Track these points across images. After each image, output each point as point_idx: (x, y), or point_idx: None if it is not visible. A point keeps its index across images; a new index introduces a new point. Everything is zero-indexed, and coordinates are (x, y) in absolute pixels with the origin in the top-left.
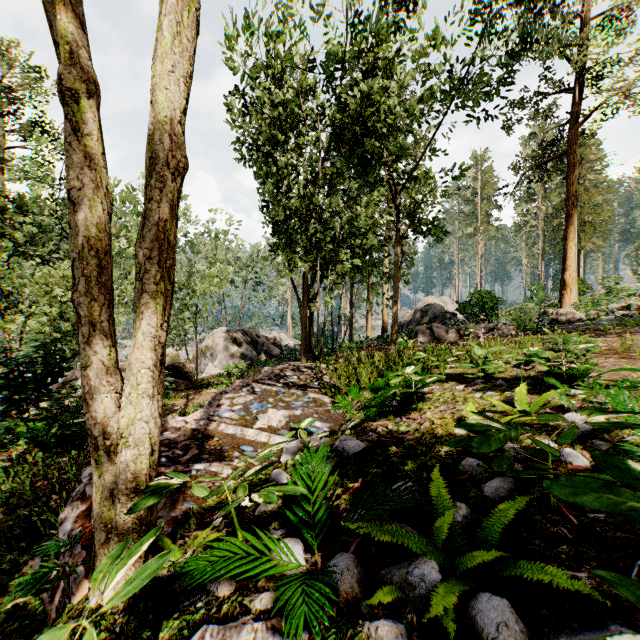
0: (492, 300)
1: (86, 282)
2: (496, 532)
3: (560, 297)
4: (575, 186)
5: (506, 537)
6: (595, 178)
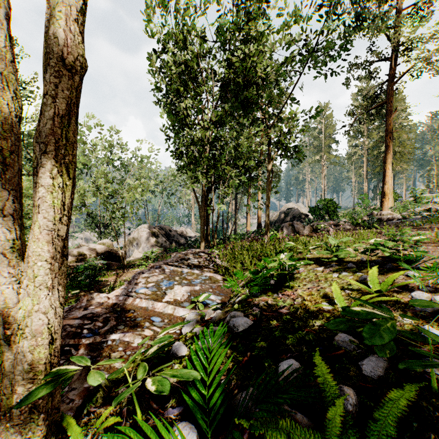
0: (333, 205)
1: None
2: (391, 426)
3: (381, 203)
4: (391, 126)
5: (396, 426)
6: (402, 122)
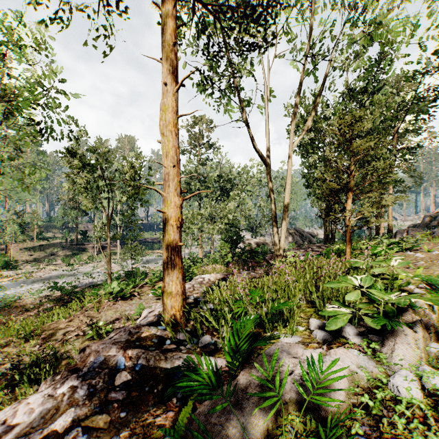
0: None
1: (274, 225)
2: None
3: None
4: None
5: None
6: None
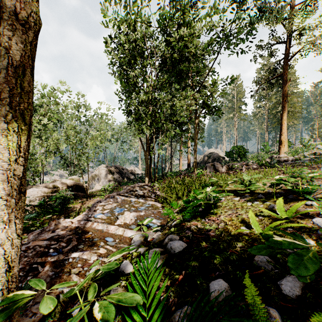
0: (243, 150)
1: None
2: None
3: (279, 149)
4: (286, 92)
5: None
6: (293, 89)
